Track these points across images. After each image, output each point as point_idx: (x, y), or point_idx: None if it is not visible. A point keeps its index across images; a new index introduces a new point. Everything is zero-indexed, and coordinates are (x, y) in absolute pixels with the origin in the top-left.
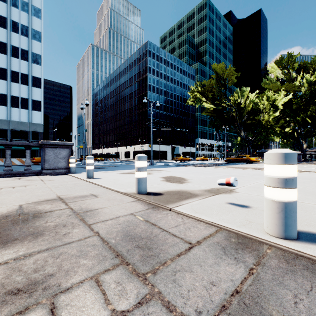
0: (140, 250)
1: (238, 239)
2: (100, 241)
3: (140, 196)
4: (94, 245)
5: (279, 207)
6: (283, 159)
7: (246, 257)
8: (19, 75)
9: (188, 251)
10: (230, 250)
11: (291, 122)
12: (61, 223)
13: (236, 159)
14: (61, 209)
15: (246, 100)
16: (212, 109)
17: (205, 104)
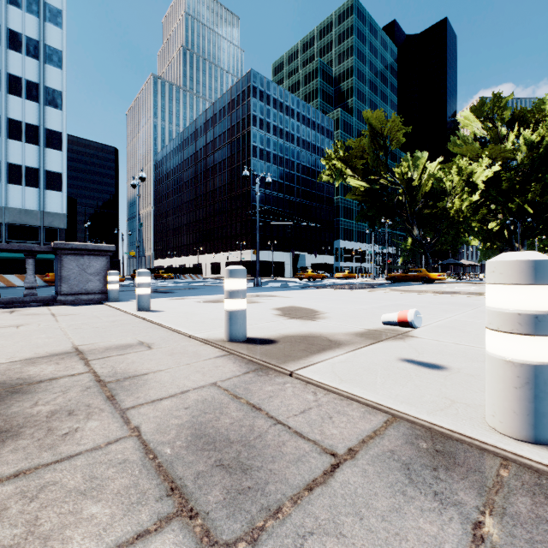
0: (224, 473)
1: (434, 443)
2: (140, 450)
3: (233, 345)
4: (124, 462)
5: (521, 375)
6: (530, 273)
7: (459, 491)
8: (22, 127)
9: (330, 476)
10: (421, 471)
11: (499, 213)
12: (66, 408)
13: (405, 276)
14: (73, 375)
15: (422, 175)
16: (363, 190)
17: (351, 180)
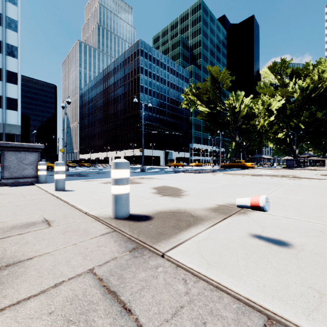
0: None
1: None
2: None
3: (117, 223)
4: None
5: None
6: None
7: None
8: None
9: None
10: None
11: (284, 128)
12: None
13: (231, 164)
14: None
15: (241, 105)
16: (207, 113)
17: (199, 107)
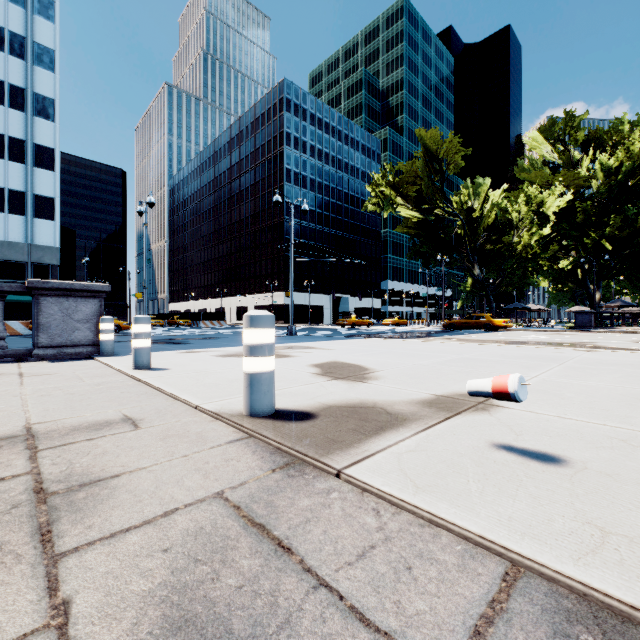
0: None
1: (606, 634)
2: None
3: (254, 423)
4: None
5: None
6: None
7: None
8: (5, 142)
9: None
10: None
11: (572, 249)
12: None
13: (465, 322)
14: (3, 479)
15: (484, 204)
16: (416, 221)
17: (401, 210)
